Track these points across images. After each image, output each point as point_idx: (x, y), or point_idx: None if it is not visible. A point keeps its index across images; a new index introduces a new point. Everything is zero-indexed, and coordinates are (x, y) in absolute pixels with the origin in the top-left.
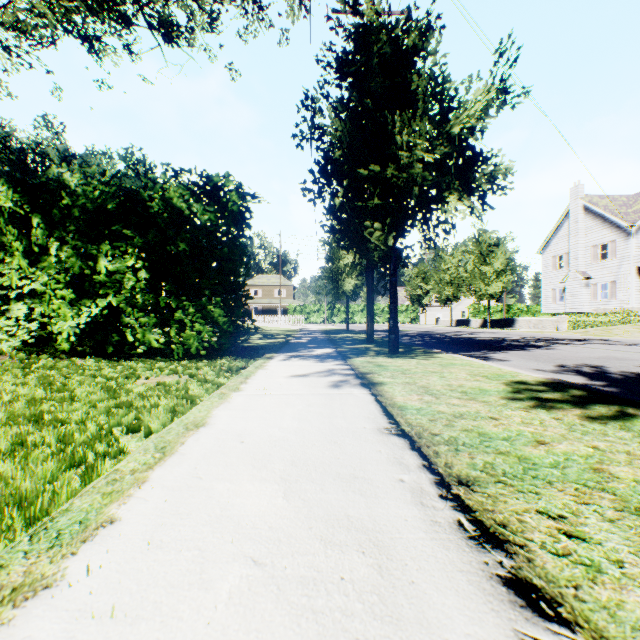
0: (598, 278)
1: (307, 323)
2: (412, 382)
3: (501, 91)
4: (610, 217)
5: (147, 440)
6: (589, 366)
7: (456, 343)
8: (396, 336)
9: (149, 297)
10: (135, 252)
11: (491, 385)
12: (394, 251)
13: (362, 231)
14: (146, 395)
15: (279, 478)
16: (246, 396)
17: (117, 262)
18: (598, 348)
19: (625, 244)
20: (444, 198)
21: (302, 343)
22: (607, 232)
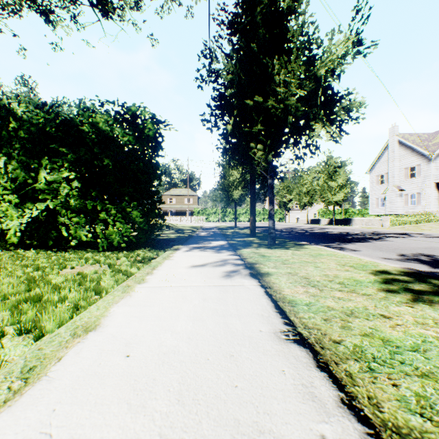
0: (408, 190)
1: (207, 221)
2: (293, 272)
3: (357, 41)
4: (417, 148)
5: (36, 343)
6: (423, 255)
7: (315, 236)
8: (274, 232)
9: (80, 201)
10: (69, 166)
11: (362, 275)
12: (272, 167)
13: (248, 152)
14: (58, 288)
15: (157, 436)
16: (148, 289)
17: (54, 173)
18: (420, 240)
19: (427, 167)
20: (311, 126)
21: (202, 236)
22: (415, 158)
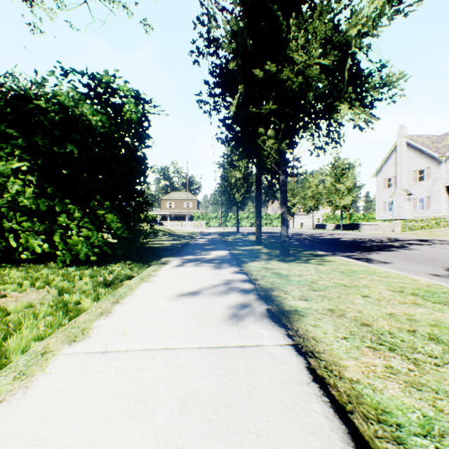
0: (417, 194)
1: (207, 227)
2: (337, 309)
3: None
4: (426, 150)
5: None
6: None
7: (328, 243)
8: (287, 240)
9: (34, 201)
10: (22, 154)
11: None
12: (285, 159)
13: (255, 141)
14: None
15: None
16: (79, 360)
17: (0, 164)
18: None
19: (437, 170)
20: (335, 107)
21: (200, 244)
22: (424, 161)
